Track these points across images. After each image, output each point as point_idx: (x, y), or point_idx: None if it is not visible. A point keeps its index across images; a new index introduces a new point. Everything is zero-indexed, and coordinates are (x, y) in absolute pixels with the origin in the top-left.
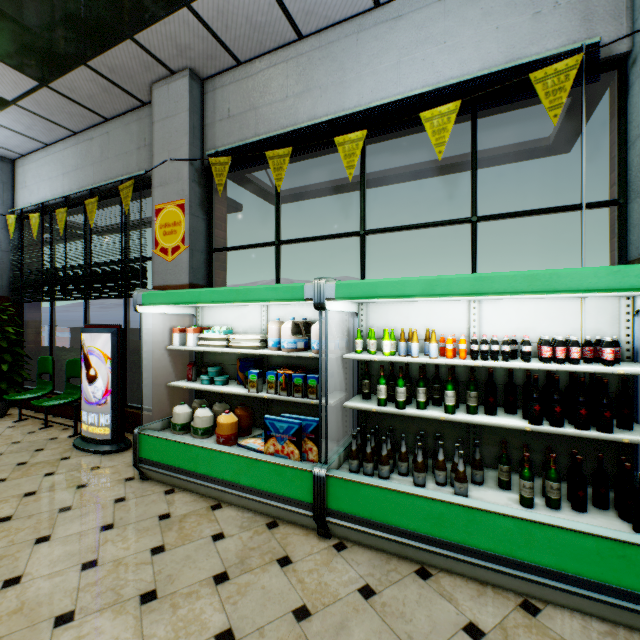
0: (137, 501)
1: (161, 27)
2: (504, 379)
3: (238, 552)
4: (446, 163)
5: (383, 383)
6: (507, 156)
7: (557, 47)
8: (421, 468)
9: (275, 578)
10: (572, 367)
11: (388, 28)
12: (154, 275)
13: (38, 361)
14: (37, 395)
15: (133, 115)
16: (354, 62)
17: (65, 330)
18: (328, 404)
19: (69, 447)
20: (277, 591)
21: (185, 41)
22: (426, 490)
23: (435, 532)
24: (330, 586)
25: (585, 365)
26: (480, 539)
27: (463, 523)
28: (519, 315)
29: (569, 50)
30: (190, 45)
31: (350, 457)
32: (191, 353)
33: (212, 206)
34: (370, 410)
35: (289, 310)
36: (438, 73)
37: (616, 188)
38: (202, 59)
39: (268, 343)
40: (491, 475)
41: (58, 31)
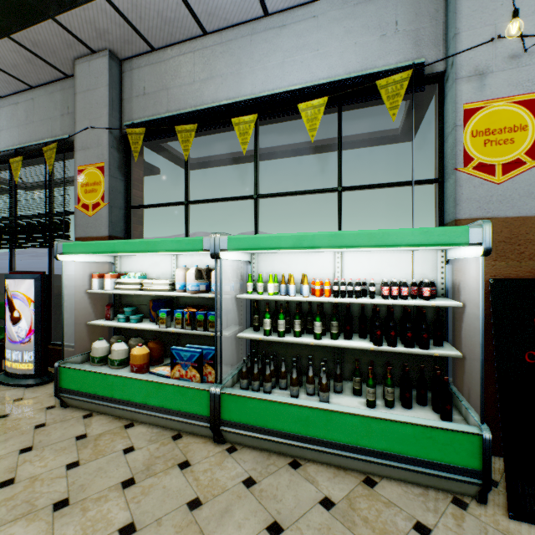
0: (56, 426)
1: (81, 12)
2: (359, 312)
3: (145, 461)
4: (324, 143)
5: (268, 317)
6: (369, 141)
7: (397, 62)
8: (295, 383)
9: (175, 479)
10: (402, 302)
11: (275, 34)
12: (76, 228)
13: None
14: None
15: (57, 85)
16: (248, 58)
17: None
18: (225, 335)
19: None
20: (176, 489)
21: (103, 26)
22: (297, 399)
23: (303, 431)
24: (220, 481)
25: (411, 300)
26: (335, 434)
27: (323, 423)
28: (370, 263)
29: (404, 66)
30: (108, 30)
31: (241, 377)
32: (110, 296)
33: (130, 169)
34: (257, 339)
35: (195, 259)
36: (313, 74)
37: (437, 170)
38: (120, 43)
39: (176, 286)
40: (349, 386)
41: None
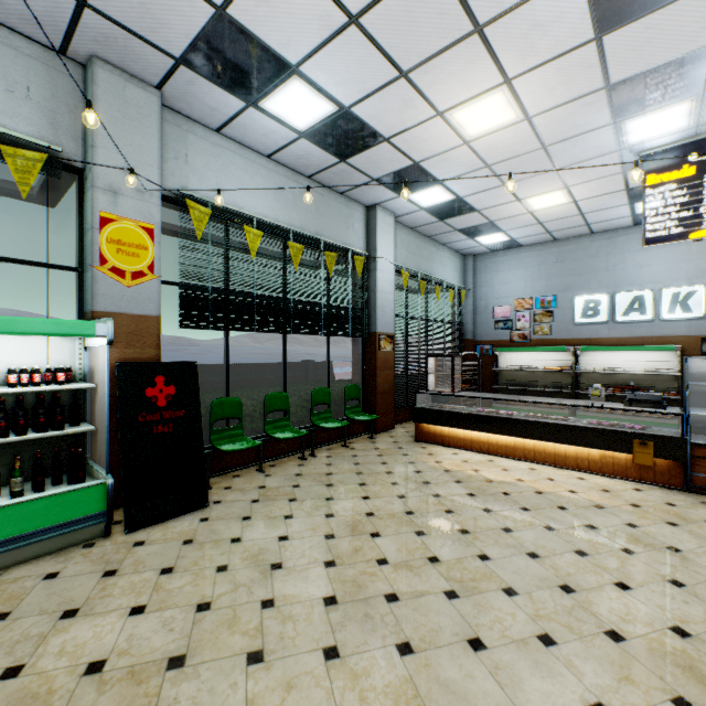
0: None
1: None
2: None
3: None
4: None
5: None
6: None
7: (30, 132)
8: None
9: None
10: (35, 388)
11: None
12: None
13: None
14: None
15: None
16: None
17: None
18: None
19: None
20: None
21: None
22: None
23: None
24: None
25: (46, 386)
26: None
27: None
28: None
29: (39, 144)
30: None
31: None
32: None
33: None
34: None
35: None
36: None
37: (78, 259)
38: None
39: None
40: None
41: None
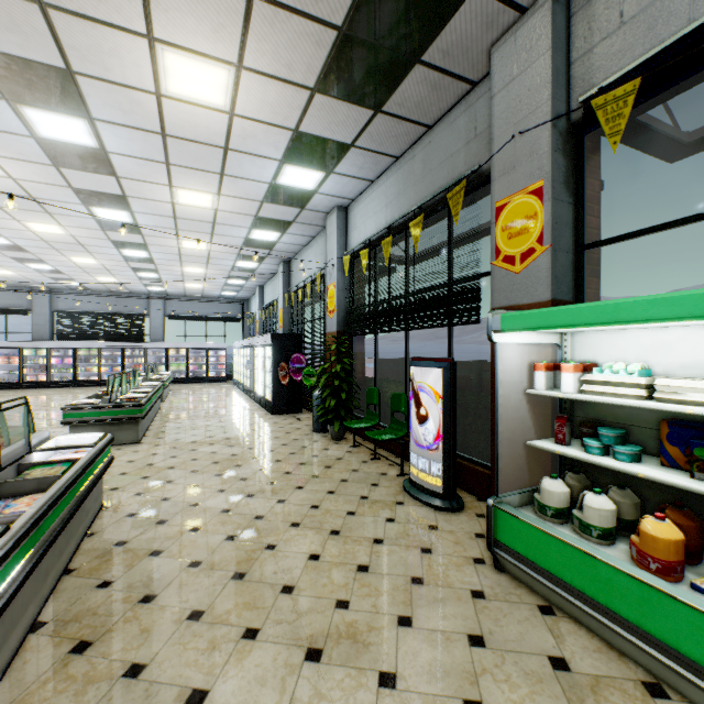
0: (502, 607)
1: None
2: None
3: None
4: None
5: None
6: None
7: None
8: None
9: None
10: None
11: None
12: (493, 294)
13: (366, 392)
14: (367, 425)
15: (459, 107)
16: None
17: (371, 361)
18: None
19: (399, 489)
20: None
21: None
22: None
23: None
24: None
25: None
26: None
27: None
28: None
29: None
30: None
31: None
32: (552, 400)
33: (581, 181)
34: None
35: None
36: None
37: None
38: None
39: None
40: None
41: (398, 31)
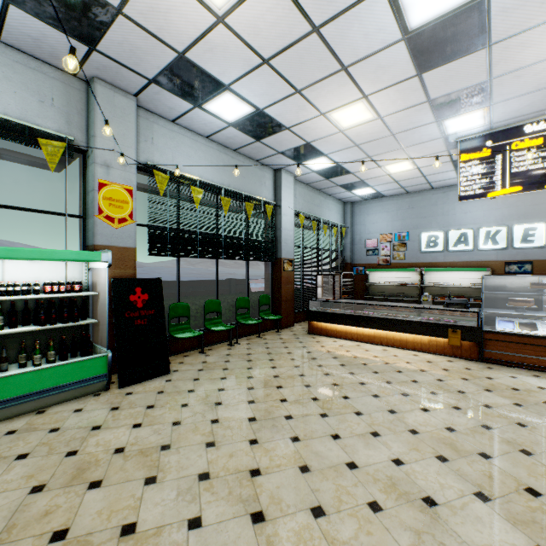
0: None
1: None
2: (22, 308)
3: None
4: None
5: None
6: (17, 159)
7: (54, 128)
8: None
9: None
10: (62, 295)
11: None
12: None
13: None
14: None
15: None
16: None
17: None
18: None
19: None
20: None
21: None
22: None
23: None
24: None
25: (68, 293)
26: (12, 391)
27: (0, 388)
28: (32, 270)
29: (60, 136)
30: None
31: None
32: None
33: None
34: None
35: None
36: None
37: (82, 210)
38: None
39: None
40: (13, 366)
41: None
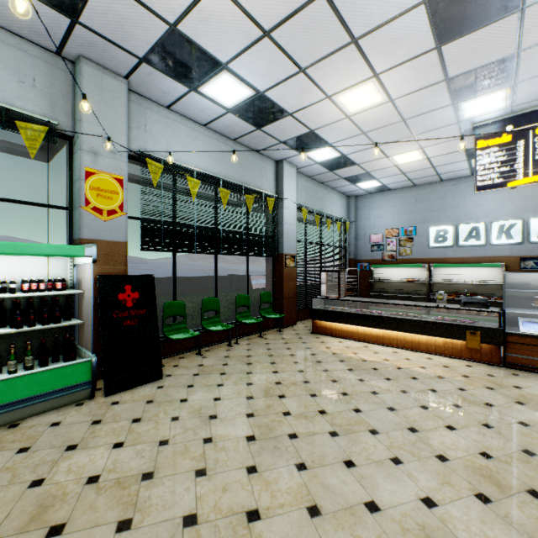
0: None
1: None
2: None
3: None
4: None
5: None
6: (1, 148)
7: (36, 111)
8: None
9: None
10: (41, 293)
11: None
12: None
13: None
14: None
15: None
16: None
17: None
18: None
19: None
20: None
21: None
22: None
23: None
24: None
25: (49, 292)
26: None
27: None
28: (9, 266)
29: (42, 119)
30: None
31: None
32: None
33: None
34: None
35: None
36: None
37: (69, 201)
38: None
39: None
40: None
41: None
